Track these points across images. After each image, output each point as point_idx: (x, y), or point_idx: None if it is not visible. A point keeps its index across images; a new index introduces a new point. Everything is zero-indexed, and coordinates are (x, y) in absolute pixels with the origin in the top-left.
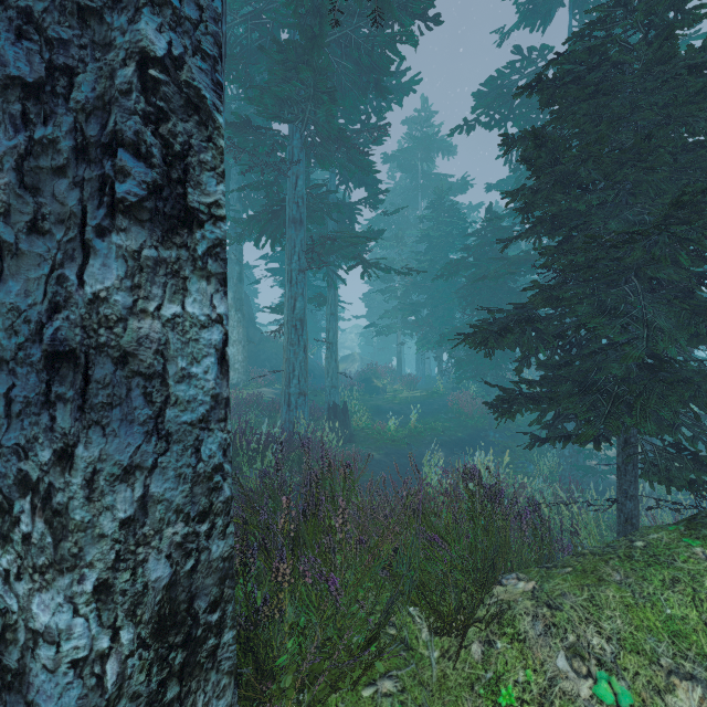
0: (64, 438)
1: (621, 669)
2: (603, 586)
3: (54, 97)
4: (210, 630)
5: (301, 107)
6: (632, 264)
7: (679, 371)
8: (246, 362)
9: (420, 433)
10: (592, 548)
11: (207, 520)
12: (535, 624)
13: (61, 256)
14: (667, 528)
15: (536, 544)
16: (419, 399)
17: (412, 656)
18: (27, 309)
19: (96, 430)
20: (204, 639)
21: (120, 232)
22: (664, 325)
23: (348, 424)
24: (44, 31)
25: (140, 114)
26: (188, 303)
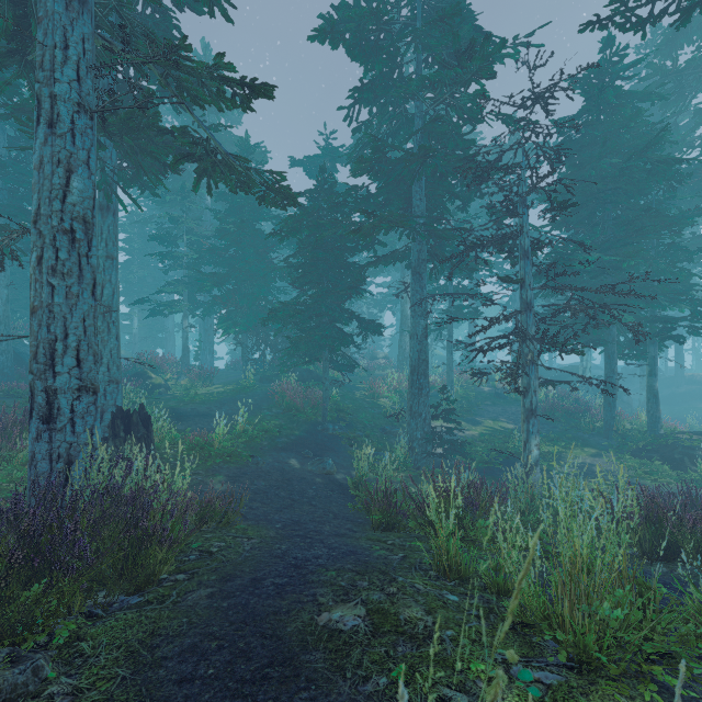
0: None
1: None
2: None
3: None
4: None
5: None
6: None
7: None
8: None
9: (254, 438)
10: None
11: None
12: None
13: None
14: None
15: None
16: (226, 395)
17: None
18: None
19: None
20: None
21: None
22: None
23: (153, 442)
24: None
25: None
26: None
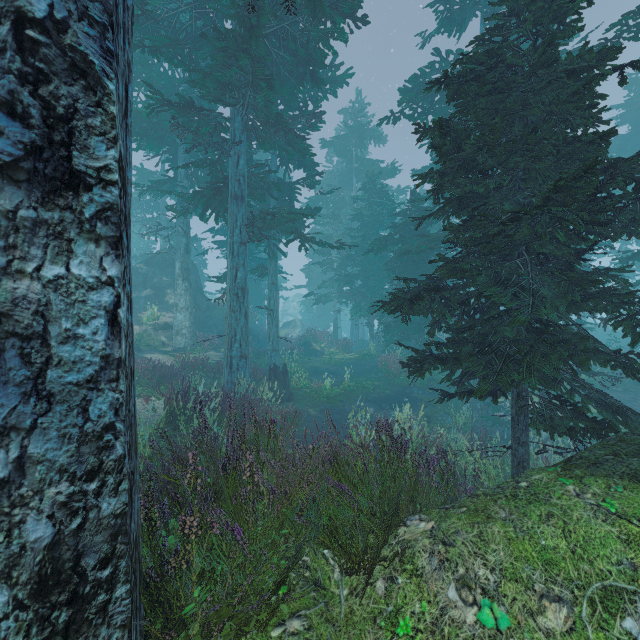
0: None
1: (501, 596)
2: (491, 522)
3: None
4: (100, 586)
5: (241, 92)
6: (521, 240)
7: (561, 334)
8: (193, 328)
9: (353, 391)
10: (485, 489)
11: (96, 479)
12: (431, 560)
13: None
14: (547, 470)
15: (442, 487)
16: (352, 360)
17: (324, 595)
18: None
19: None
20: (93, 595)
21: None
22: (547, 293)
23: (287, 384)
24: None
25: (16, 73)
26: (73, 265)
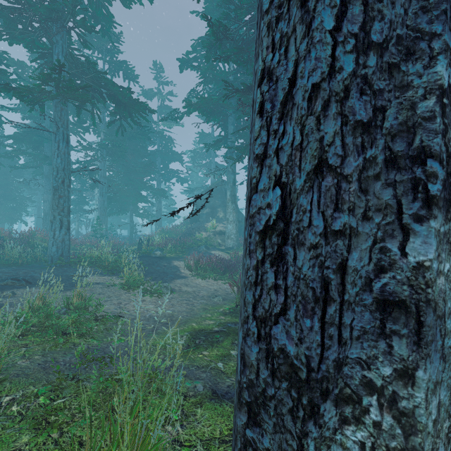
0: (402, 361)
1: None
2: None
3: (375, 129)
4: None
5: None
6: None
7: None
8: (237, 234)
9: None
10: None
11: None
12: None
13: (381, 234)
14: None
15: None
16: None
17: None
18: (360, 269)
19: (427, 359)
20: None
21: (434, 219)
22: None
23: None
24: (372, 86)
25: (440, 132)
26: (450, 260)
